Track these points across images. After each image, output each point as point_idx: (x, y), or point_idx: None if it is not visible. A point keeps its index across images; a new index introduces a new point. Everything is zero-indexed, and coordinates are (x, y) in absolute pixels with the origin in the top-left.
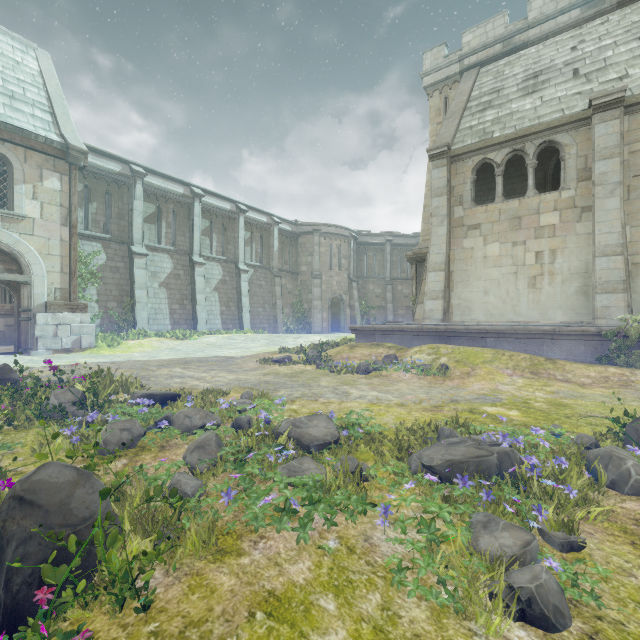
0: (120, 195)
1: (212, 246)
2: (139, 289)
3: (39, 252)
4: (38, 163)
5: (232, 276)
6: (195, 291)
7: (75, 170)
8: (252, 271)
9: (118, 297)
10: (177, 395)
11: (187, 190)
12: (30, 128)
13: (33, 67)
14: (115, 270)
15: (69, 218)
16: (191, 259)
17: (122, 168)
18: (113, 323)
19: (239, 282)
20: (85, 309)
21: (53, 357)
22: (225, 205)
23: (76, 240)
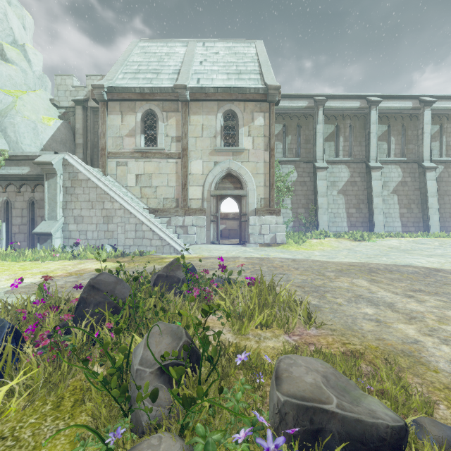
0: (306, 125)
1: (389, 149)
2: (320, 197)
3: (251, 173)
4: (251, 109)
5: (414, 176)
6: (371, 195)
7: (272, 106)
8: (441, 168)
9: (305, 205)
10: (395, 431)
11: (363, 102)
12: (246, 86)
13: (252, 52)
14: (303, 184)
15: (269, 144)
16: (367, 165)
17: (308, 103)
18: (301, 225)
19: (423, 181)
20: (279, 213)
21: (257, 249)
22: (405, 104)
23: (273, 160)
